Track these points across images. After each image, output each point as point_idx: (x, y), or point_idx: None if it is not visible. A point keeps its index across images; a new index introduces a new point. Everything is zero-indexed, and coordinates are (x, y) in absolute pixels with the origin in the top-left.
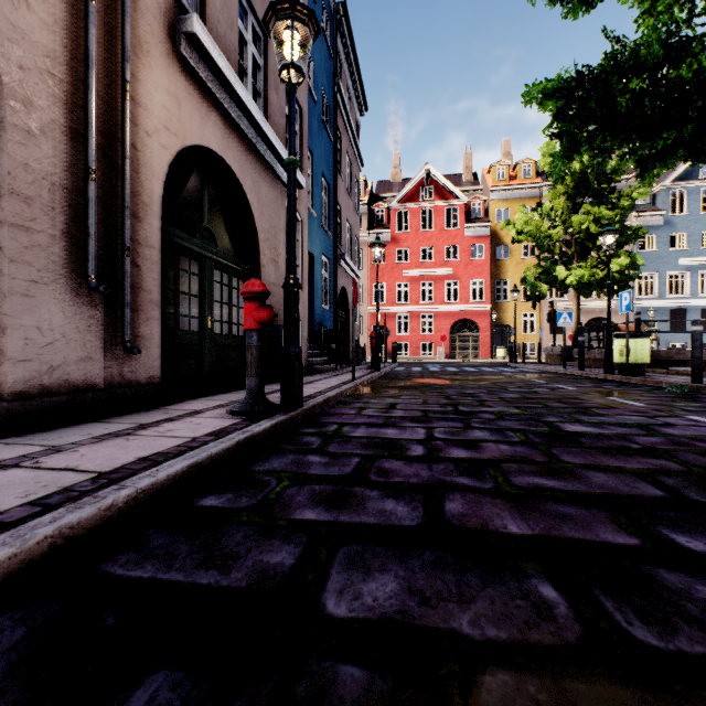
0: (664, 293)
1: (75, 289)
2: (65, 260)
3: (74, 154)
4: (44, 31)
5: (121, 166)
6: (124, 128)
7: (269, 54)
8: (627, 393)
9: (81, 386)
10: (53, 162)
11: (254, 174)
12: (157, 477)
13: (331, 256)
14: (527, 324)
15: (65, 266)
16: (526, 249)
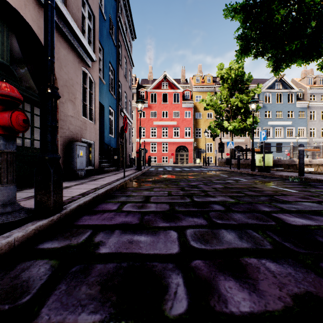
0: None
1: None
2: None
3: None
4: None
5: None
6: None
7: None
8: (274, 182)
9: None
10: None
11: None
12: None
13: (115, 108)
14: (209, 148)
15: None
16: (208, 115)
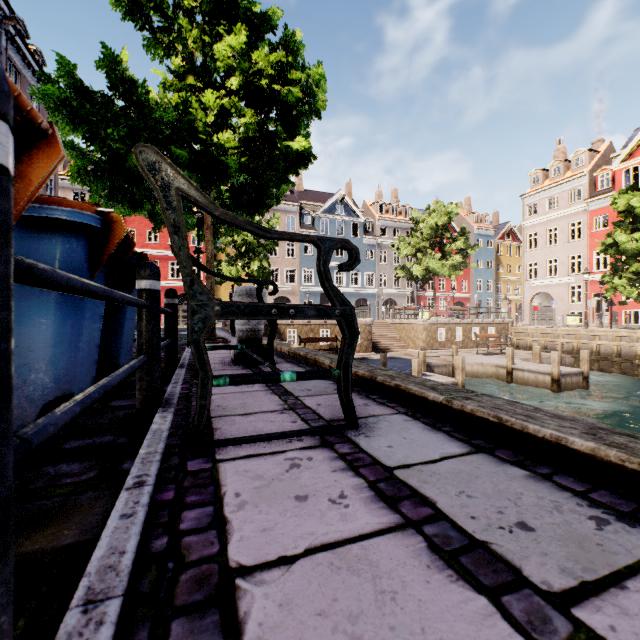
0: (318, 283)
1: None
2: None
3: None
4: None
5: None
6: None
7: None
8: None
9: None
10: None
11: None
12: None
13: None
14: None
15: None
16: None
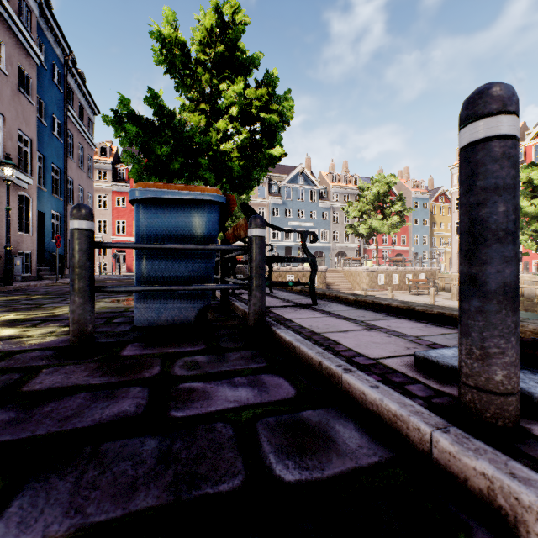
0: (283, 239)
1: None
2: None
3: None
4: None
5: None
6: None
7: (6, 124)
8: None
9: None
10: None
11: None
12: None
13: (62, 211)
14: None
15: None
16: None
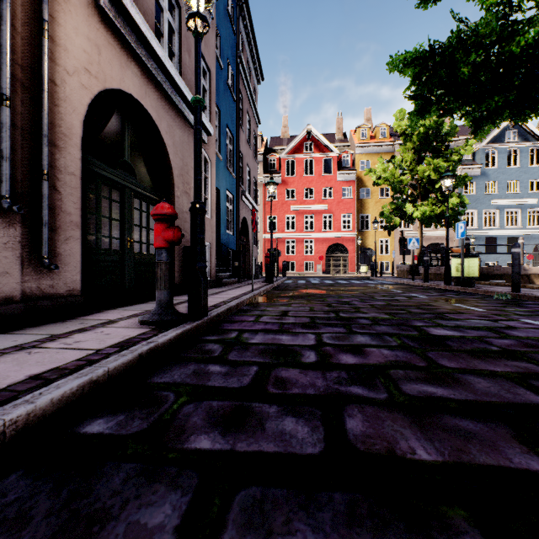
0: (481, 226)
1: None
2: None
3: None
4: None
5: (40, 97)
6: (42, 63)
7: (182, 22)
8: (466, 300)
9: None
10: None
11: (169, 120)
12: (35, 403)
13: (234, 192)
14: (383, 248)
15: None
16: (382, 192)
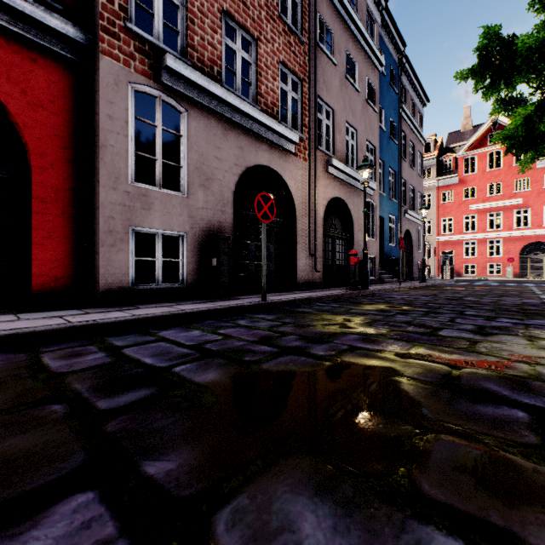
0: None
1: (306, 255)
2: (304, 248)
3: (306, 220)
4: (301, 193)
5: (314, 218)
6: (315, 208)
7: (358, 137)
8: None
9: (307, 281)
10: (303, 225)
11: (351, 196)
12: (337, 293)
13: (396, 213)
14: None
15: (304, 250)
16: None
